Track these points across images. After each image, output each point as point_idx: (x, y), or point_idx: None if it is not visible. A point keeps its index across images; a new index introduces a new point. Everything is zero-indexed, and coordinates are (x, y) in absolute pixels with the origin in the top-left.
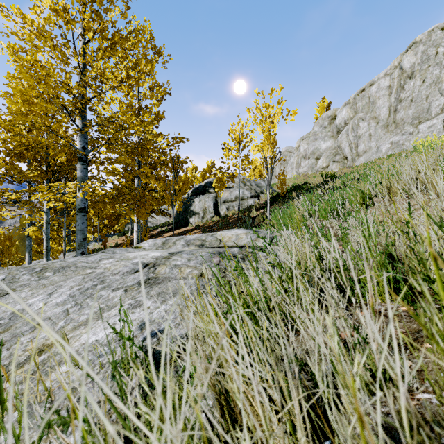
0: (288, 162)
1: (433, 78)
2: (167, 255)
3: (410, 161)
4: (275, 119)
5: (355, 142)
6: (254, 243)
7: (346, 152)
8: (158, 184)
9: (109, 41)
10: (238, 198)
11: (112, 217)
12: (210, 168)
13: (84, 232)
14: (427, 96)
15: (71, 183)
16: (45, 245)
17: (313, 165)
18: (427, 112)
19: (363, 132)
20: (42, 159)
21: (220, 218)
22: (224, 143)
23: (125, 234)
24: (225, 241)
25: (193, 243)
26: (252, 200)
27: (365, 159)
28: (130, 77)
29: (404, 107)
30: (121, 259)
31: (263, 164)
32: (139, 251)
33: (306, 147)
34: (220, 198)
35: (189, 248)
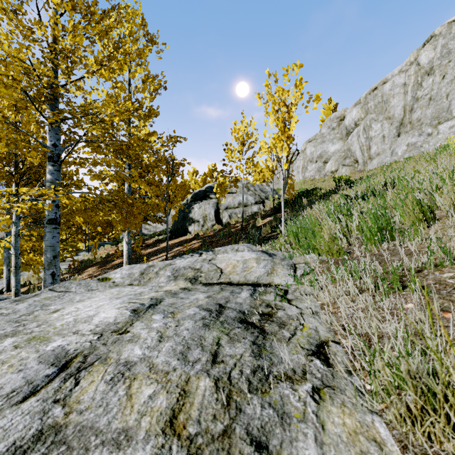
0: (293, 166)
1: (454, 74)
2: (126, 320)
3: (453, 163)
4: (293, 107)
5: (367, 144)
6: (270, 277)
7: (357, 156)
8: (149, 189)
9: (83, 11)
10: (241, 204)
11: (105, 224)
12: (211, 172)
13: (56, 248)
14: (447, 94)
15: (26, 189)
16: (13, 262)
17: (320, 169)
18: (447, 112)
19: (376, 134)
20: (4, 159)
21: (222, 226)
22: (226, 143)
23: (119, 242)
24: (227, 271)
25: (183, 273)
26: (256, 206)
27: (378, 163)
28: (111, 59)
29: (421, 106)
30: (31, 337)
31: (269, 168)
32: (105, 287)
33: (313, 150)
34: (222, 204)
35: (175, 284)
